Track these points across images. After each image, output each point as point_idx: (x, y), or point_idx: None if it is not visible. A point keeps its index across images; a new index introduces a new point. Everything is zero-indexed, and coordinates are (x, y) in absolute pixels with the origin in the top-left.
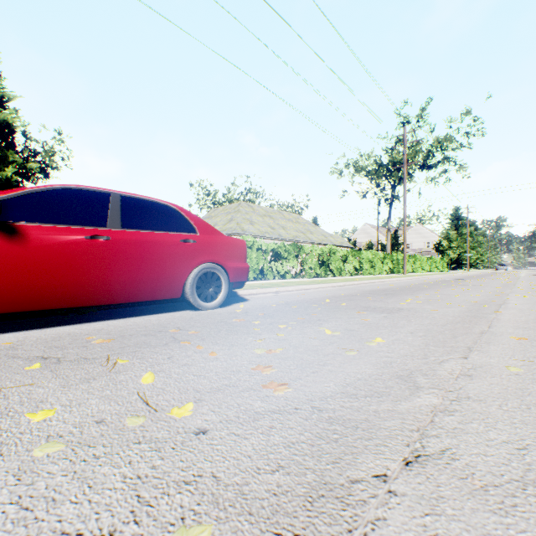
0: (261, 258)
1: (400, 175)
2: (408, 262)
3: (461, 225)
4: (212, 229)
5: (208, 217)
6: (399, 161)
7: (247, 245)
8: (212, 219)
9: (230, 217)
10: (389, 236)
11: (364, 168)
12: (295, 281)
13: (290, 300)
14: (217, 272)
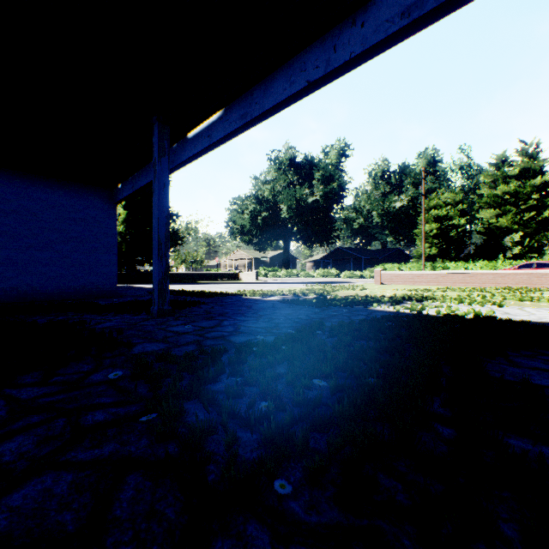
0: None
1: None
2: None
3: None
4: None
5: None
6: None
7: None
8: None
9: None
10: None
11: None
12: None
13: None
14: None
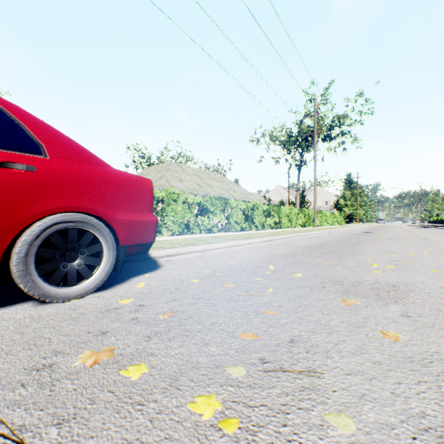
0: (187, 211)
1: (307, 144)
2: (316, 217)
3: (352, 188)
4: (84, 152)
5: (140, 175)
6: (307, 132)
7: (172, 198)
8: (144, 176)
9: (161, 175)
10: (298, 195)
11: (278, 138)
12: (222, 236)
13: (219, 266)
14: (90, 229)
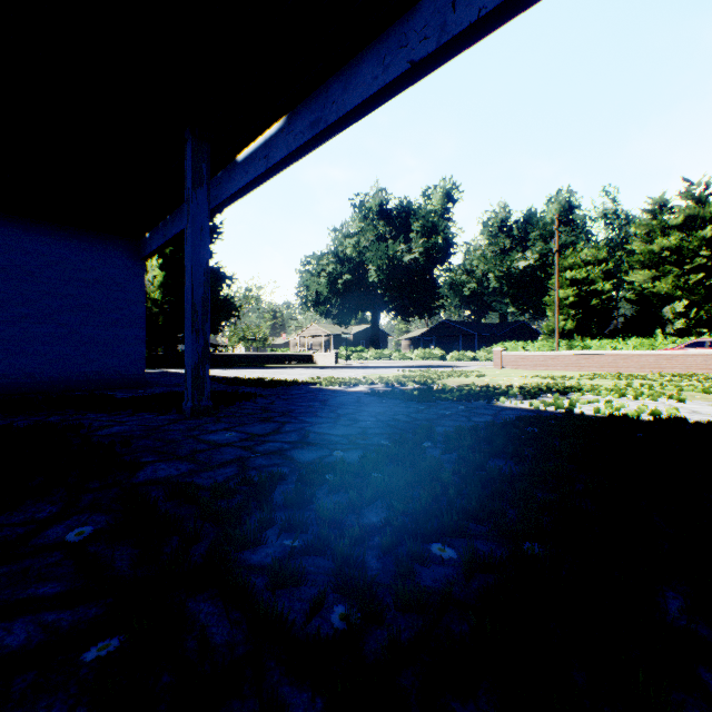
0: None
1: None
2: None
3: None
4: None
5: None
6: None
7: None
8: None
9: None
10: None
11: None
12: None
13: None
14: None
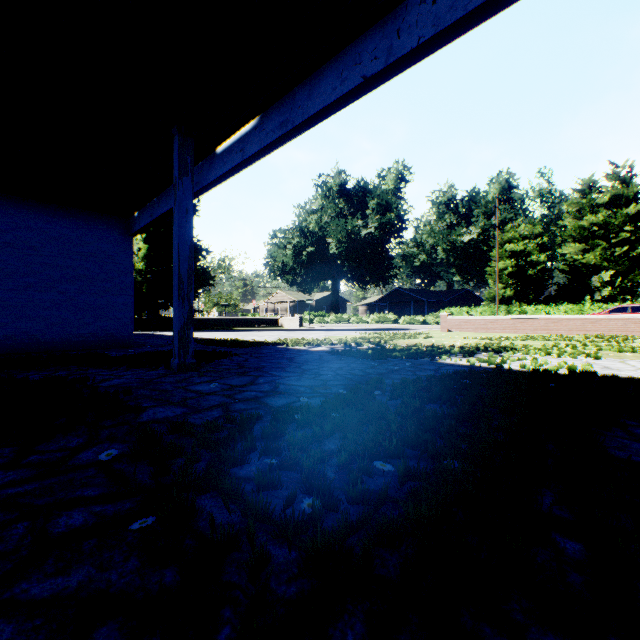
0: None
1: None
2: None
3: None
4: None
5: None
6: None
7: None
8: None
9: None
10: None
11: None
12: None
13: None
14: None
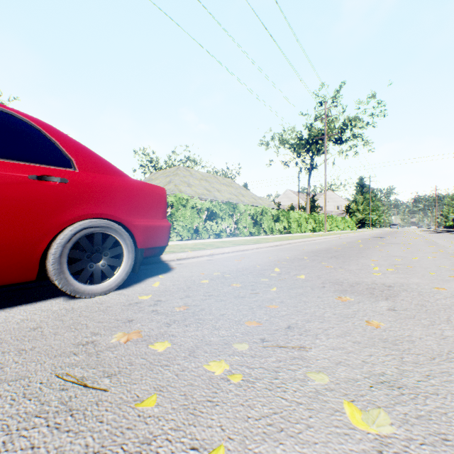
0: (196, 217)
1: (318, 148)
2: (327, 222)
3: (364, 192)
4: (107, 165)
5: (148, 179)
6: (317, 135)
7: (181, 203)
8: (152, 181)
9: (169, 179)
10: (309, 200)
11: (288, 141)
12: (230, 241)
13: (227, 268)
14: (112, 234)
